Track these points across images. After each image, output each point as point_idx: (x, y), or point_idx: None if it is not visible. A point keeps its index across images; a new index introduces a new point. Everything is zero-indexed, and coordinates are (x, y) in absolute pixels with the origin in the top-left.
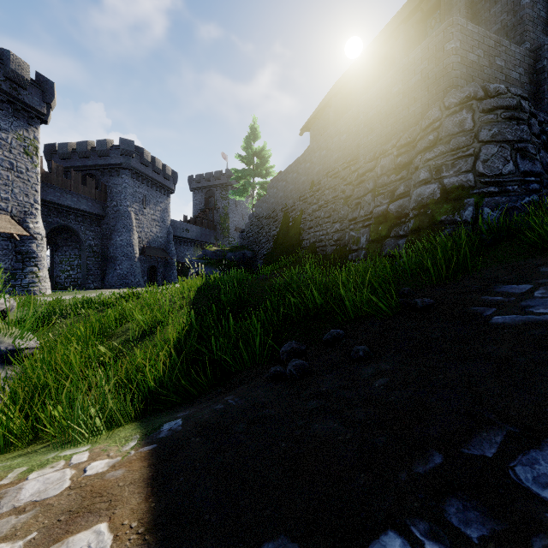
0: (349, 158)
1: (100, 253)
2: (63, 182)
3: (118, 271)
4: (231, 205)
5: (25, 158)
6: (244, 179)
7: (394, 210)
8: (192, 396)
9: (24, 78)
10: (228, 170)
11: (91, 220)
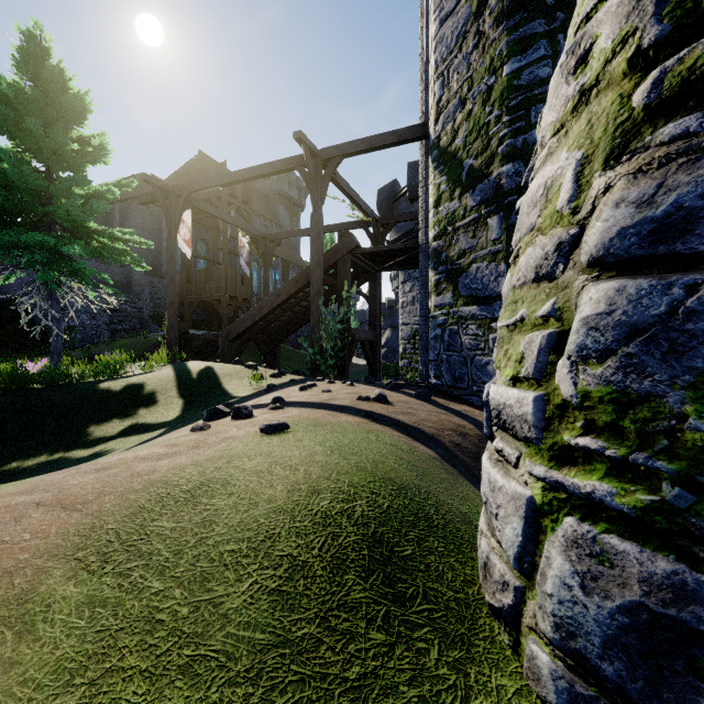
0: None
1: None
2: None
3: None
4: None
5: None
6: None
7: None
8: None
9: None
10: None
11: None
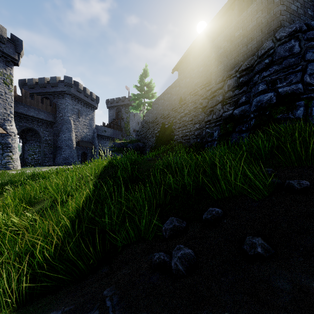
0: (205, 82)
1: (52, 144)
2: (29, 102)
3: (63, 155)
4: (131, 116)
5: (4, 86)
6: (138, 100)
7: (238, 113)
8: (81, 270)
9: (3, 37)
10: (129, 96)
11: (46, 124)
